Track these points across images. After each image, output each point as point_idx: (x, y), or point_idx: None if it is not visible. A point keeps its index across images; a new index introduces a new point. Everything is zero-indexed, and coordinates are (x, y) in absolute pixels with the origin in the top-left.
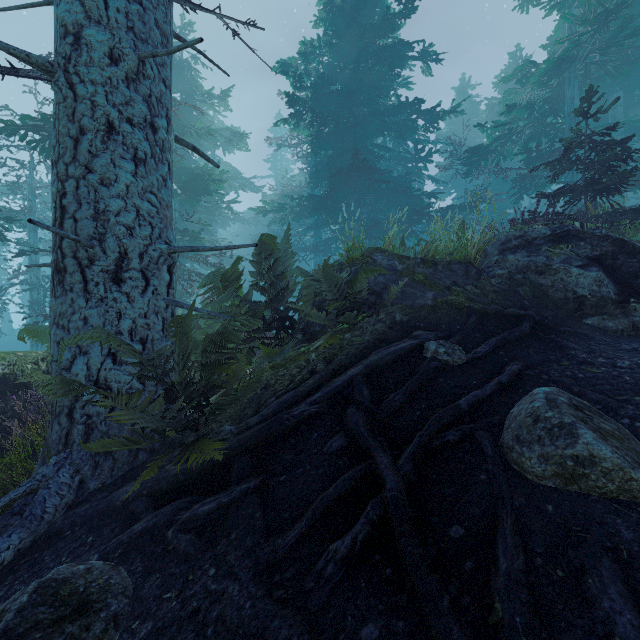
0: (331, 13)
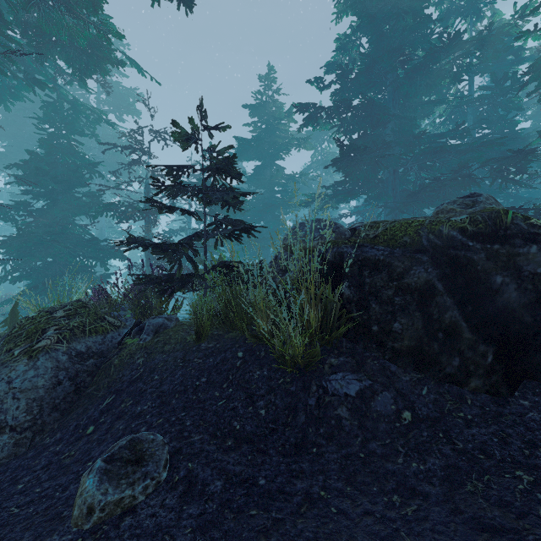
0: (349, 0)
